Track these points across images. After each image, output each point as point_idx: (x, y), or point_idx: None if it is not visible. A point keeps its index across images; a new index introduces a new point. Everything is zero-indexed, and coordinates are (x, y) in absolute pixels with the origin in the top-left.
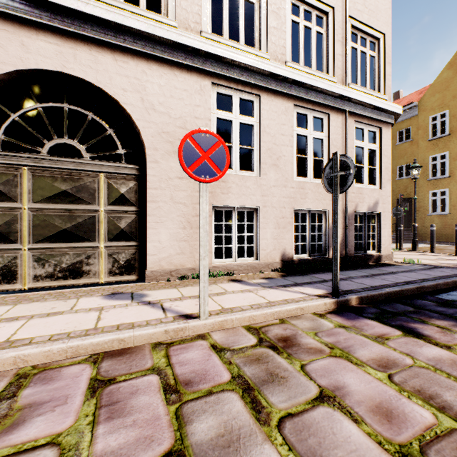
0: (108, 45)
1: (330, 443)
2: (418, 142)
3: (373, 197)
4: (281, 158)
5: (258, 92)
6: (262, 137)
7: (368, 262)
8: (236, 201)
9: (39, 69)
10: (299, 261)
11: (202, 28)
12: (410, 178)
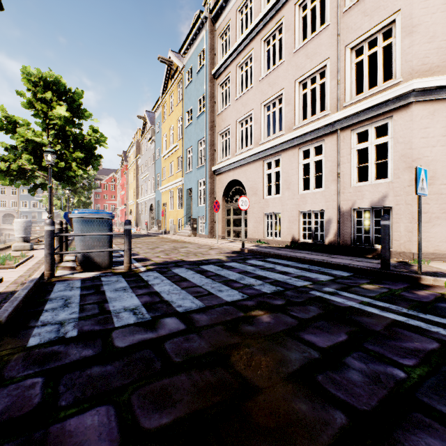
0: (240, 166)
1: (189, 249)
2: None
3: (378, 192)
4: (291, 183)
5: (280, 153)
6: (282, 175)
7: (366, 254)
8: (271, 210)
9: (231, 181)
10: (300, 243)
11: (261, 139)
12: None
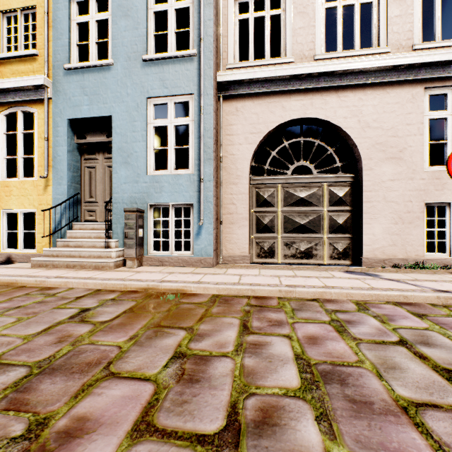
0: (333, 88)
1: None
2: None
3: None
4: None
5: None
6: None
7: None
8: None
9: (290, 120)
10: None
11: (412, 41)
12: None
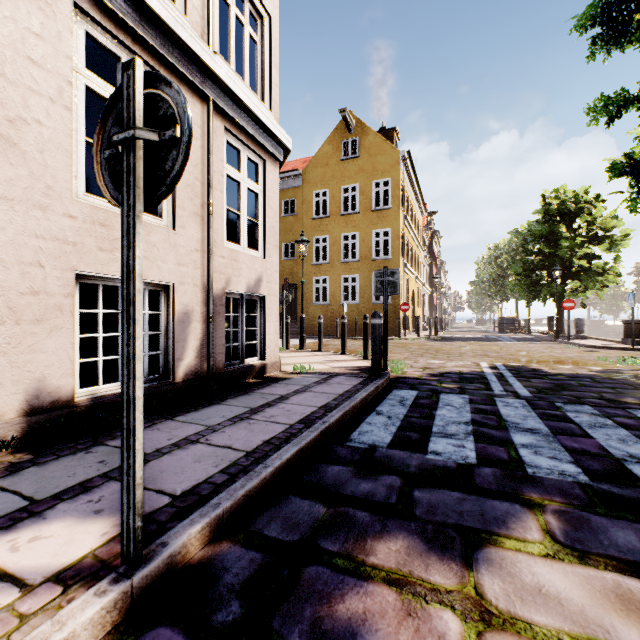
0: None
1: None
2: (303, 218)
3: (255, 270)
4: (28, 124)
5: None
6: None
7: (247, 379)
8: None
9: None
10: (93, 405)
11: None
12: (295, 259)
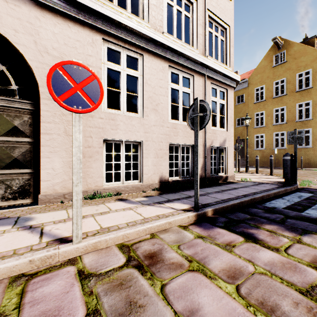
0: None
1: None
2: (248, 104)
3: (223, 136)
4: (159, 104)
5: (141, 52)
6: (145, 87)
7: (219, 181)
8: (124, 136)
9: None
10: (173, 182)
11: None
12: (243, 126)
